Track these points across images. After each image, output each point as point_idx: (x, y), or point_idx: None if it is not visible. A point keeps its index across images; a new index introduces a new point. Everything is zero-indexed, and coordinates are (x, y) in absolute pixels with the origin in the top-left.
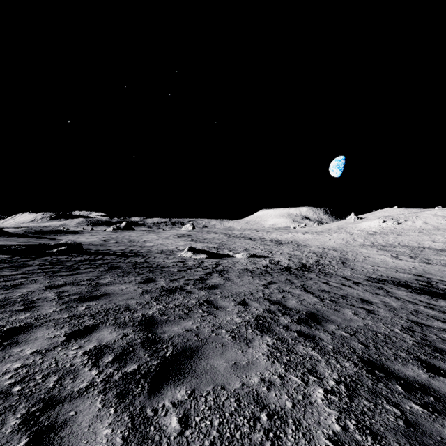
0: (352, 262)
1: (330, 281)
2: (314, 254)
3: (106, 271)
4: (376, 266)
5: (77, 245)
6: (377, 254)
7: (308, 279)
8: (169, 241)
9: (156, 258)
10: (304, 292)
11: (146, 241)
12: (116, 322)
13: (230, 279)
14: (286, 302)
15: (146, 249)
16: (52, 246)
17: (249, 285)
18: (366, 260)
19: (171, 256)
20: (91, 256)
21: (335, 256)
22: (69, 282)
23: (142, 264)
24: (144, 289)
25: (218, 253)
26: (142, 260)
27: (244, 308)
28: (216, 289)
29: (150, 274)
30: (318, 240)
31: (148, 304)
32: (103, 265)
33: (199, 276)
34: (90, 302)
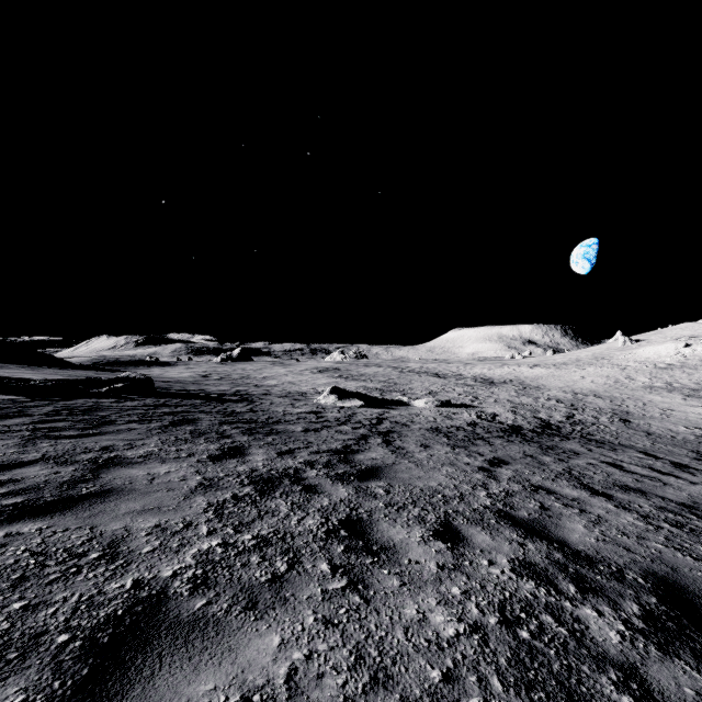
0: (641, 419)
1: (622, 462)
2: (559, 403)
3: (161, 429)
4: (697, 429)
5: (145, 381)
6: (686, 404)
7: (571, 455)
8: (303, 378)
9: (272, 406)
10: (585, 491)
11: (267, 377)
12: (10, 631)
13: (406, 451)
14: (561, 527)
15: (264, 389)
16: (105, 382)
17: (449, 468)
18: (670, 417)
19: (300, 401)
20: (160, 400)
21: (602, 408)
22: (53, 455)
23: (241, 416)
24: (207, 477)
25: (383, 398)
26: (246, 408)
27: (452, 554)
28: (375, 480)
29: (244, 438)
30: (559, 377)
31: (183, 531)
32: (166, 416)
33: (343, 443)
34: (30, 523)
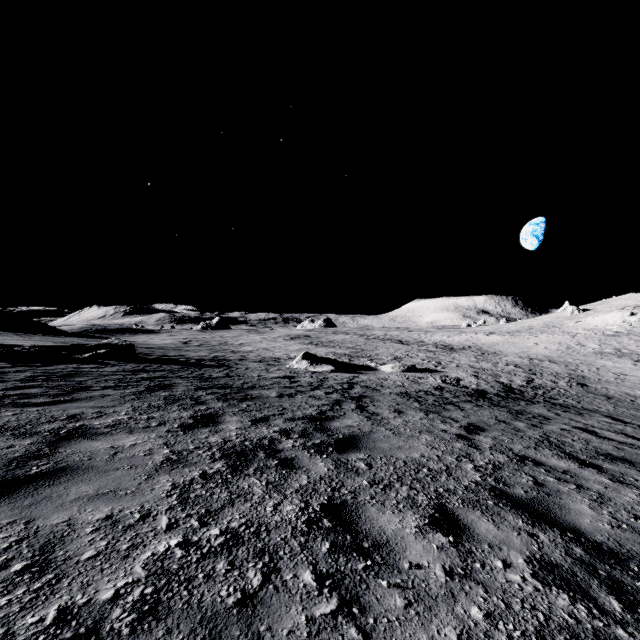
0: (597, 383)
1: (593, 427)
2: (518, 368)
3: (135, 395)
4: None
5: (126, 347)
6: (637, 369)
7: (542, 420)
8: (277, 344)
9: (248, 371)
10: (573, 462)
11: (243, 344)
12: None
13: (381, 417)
14: (566, 509)
15: (240, 355)
16: (88, 348)
17: (427, 436)
18: (625, 381)
19: (274, 366)
20: (140, 366)
21: (559, 372)
22: (13, 425)
23: (217, 381)
24: (175, 451)
25: (351, 363)
26: (222, 373)
27: (458, 552)
28: (354, 451)
29: (218, 405)
30: (514, 344)
31: (138, 525)
32: (143, 381)
33: (317, 409)
34: None
